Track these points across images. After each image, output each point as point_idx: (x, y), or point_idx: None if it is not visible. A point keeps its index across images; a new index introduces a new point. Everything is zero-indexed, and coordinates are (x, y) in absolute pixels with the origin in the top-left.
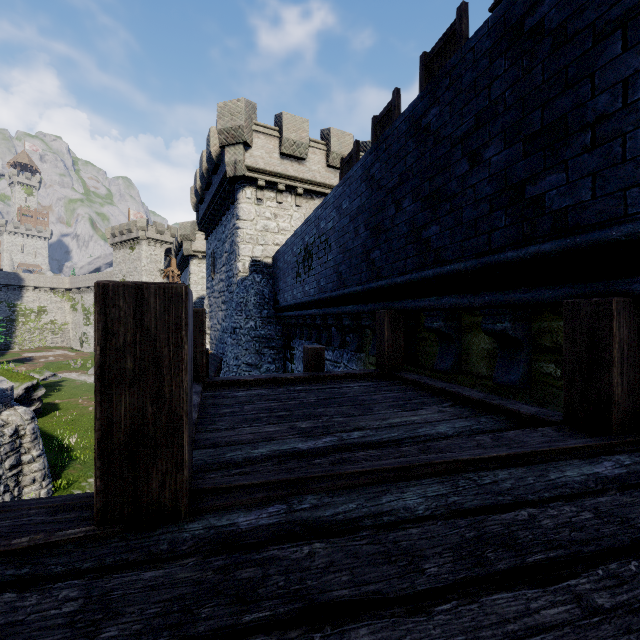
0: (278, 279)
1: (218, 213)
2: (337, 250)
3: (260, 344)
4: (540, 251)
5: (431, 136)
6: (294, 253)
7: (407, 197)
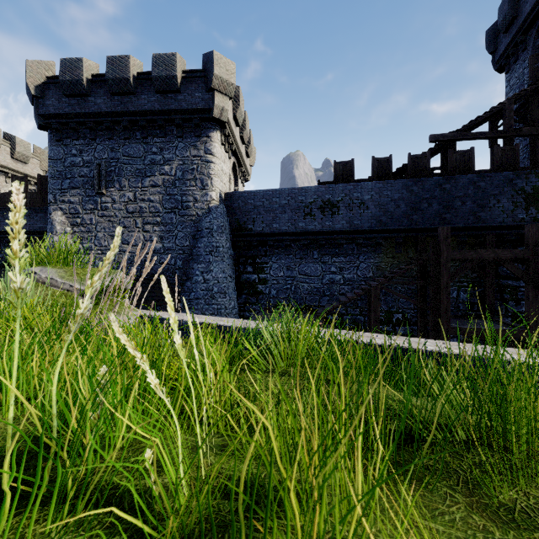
0: (250, 213)
1: (130, 127)
2: (377, 210)
3: (232, 261)
4: (482, 225)
5: (447, 191)
6: (300, 200)
7: (435, 203)
